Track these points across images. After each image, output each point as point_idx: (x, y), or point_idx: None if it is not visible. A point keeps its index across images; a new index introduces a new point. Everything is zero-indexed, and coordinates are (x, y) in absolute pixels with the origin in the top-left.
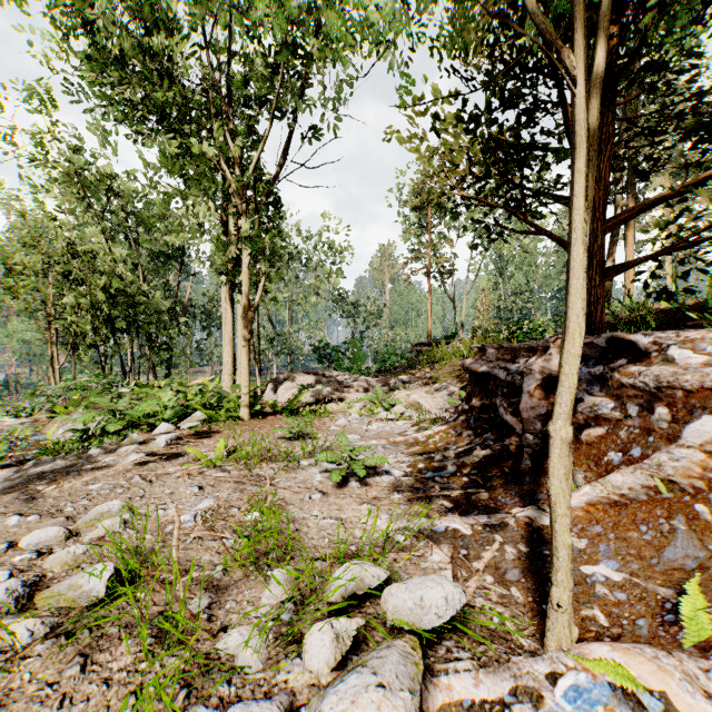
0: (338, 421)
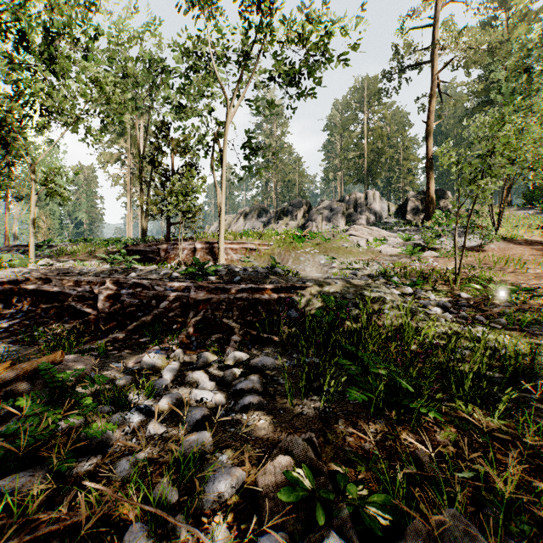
0: None
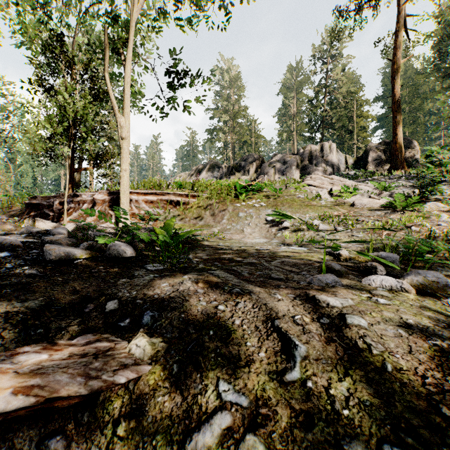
0: None
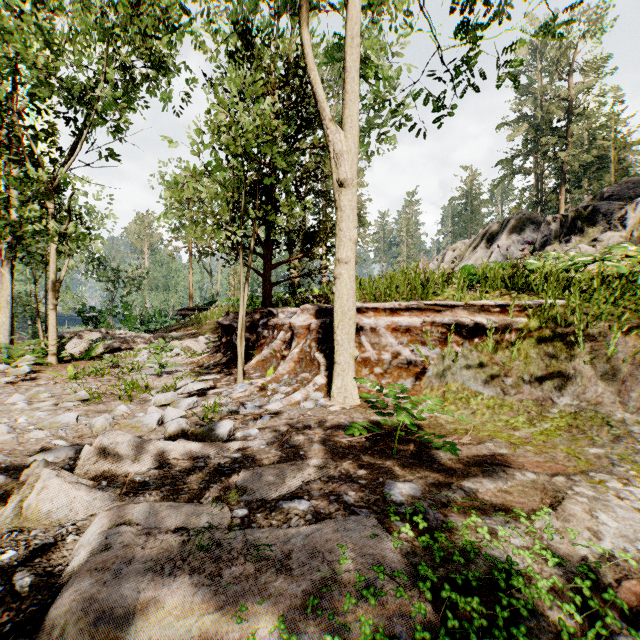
0: (136, 359)
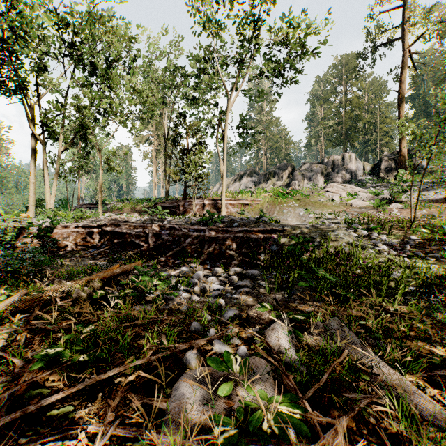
0: None
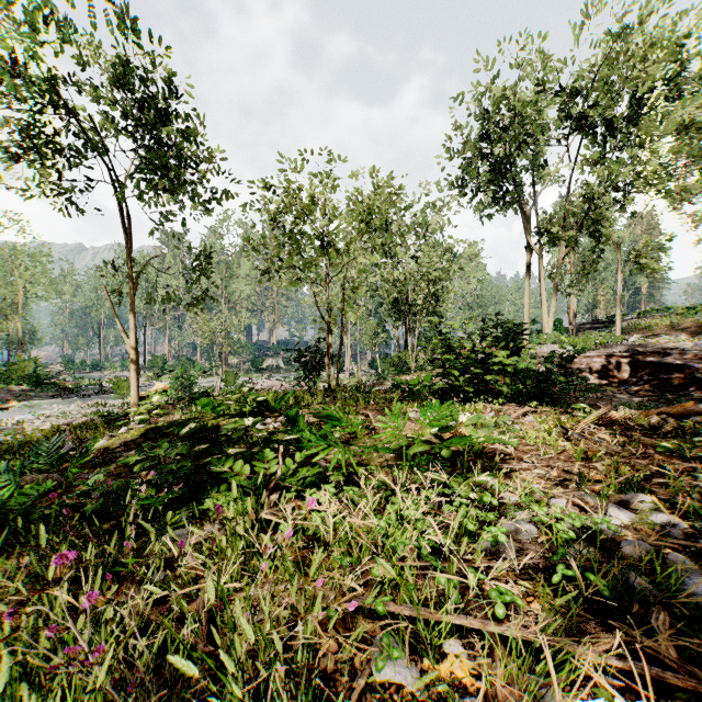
0: None
